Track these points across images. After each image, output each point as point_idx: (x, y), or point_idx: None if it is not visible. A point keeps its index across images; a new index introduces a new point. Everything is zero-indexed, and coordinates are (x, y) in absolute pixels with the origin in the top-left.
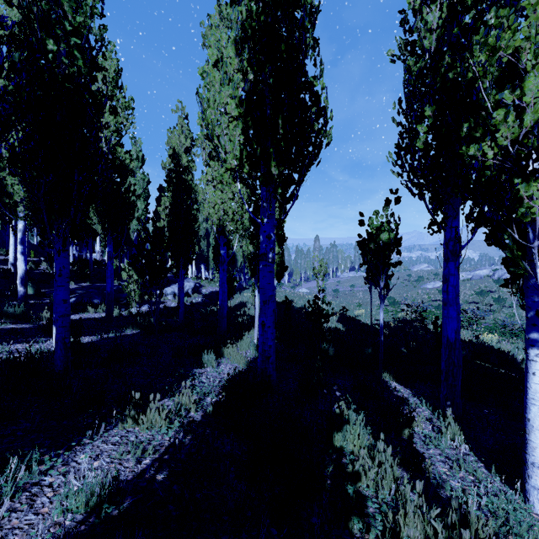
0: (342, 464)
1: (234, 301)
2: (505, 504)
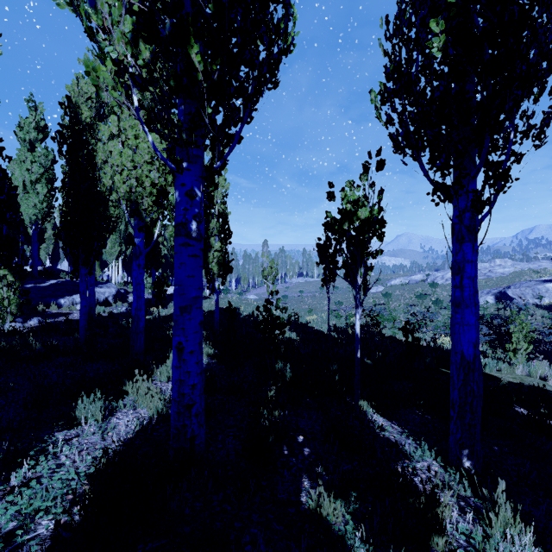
0: None
1: (169, 310)
2: None
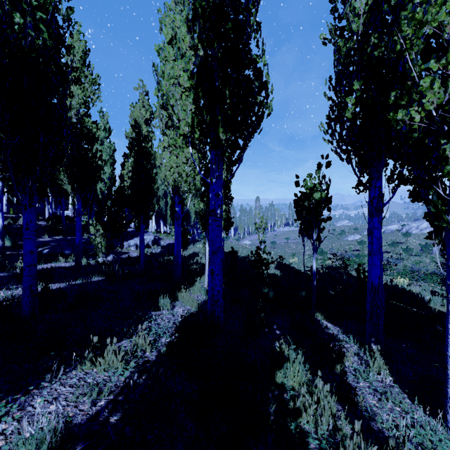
0: (283, 400)
1: (188, 252)
2: (432, 436)
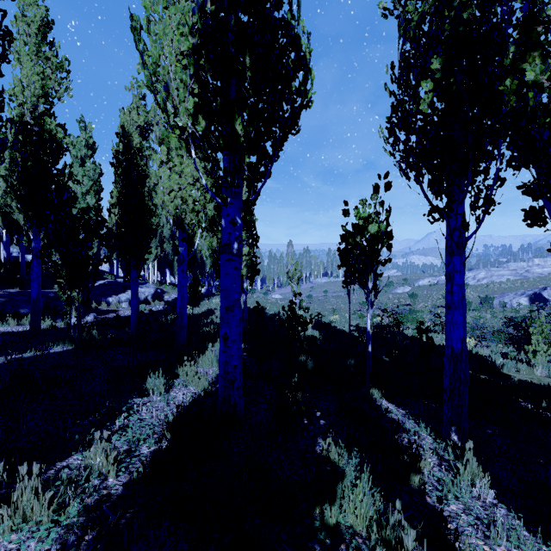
0: None
1: (201, 309)
2: None
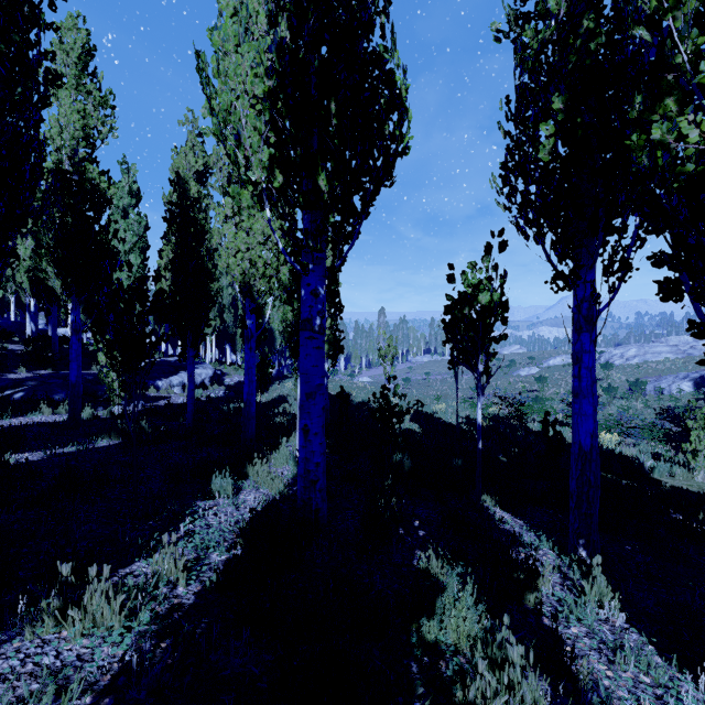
0: (441, 681)
1: (270, 395)
2: None
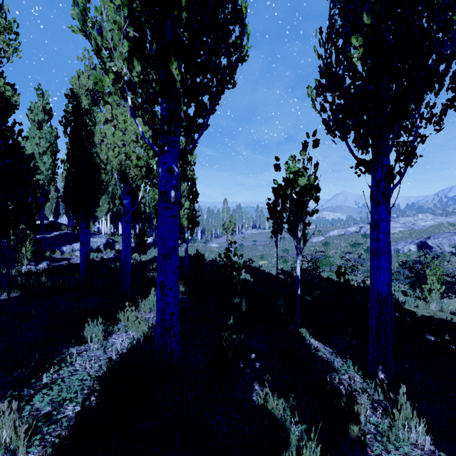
0: None
1: (148, 256)
2: None
